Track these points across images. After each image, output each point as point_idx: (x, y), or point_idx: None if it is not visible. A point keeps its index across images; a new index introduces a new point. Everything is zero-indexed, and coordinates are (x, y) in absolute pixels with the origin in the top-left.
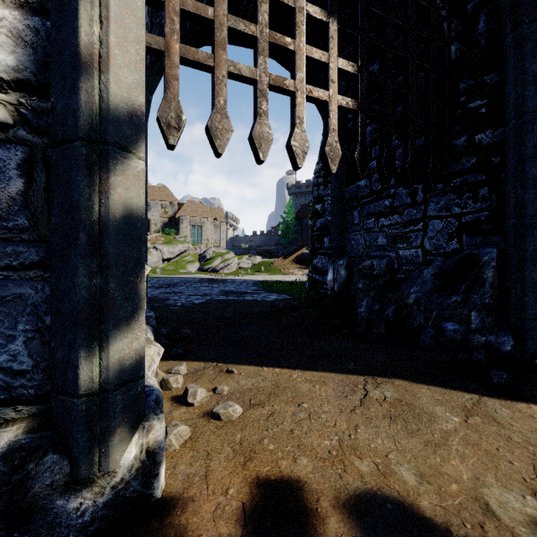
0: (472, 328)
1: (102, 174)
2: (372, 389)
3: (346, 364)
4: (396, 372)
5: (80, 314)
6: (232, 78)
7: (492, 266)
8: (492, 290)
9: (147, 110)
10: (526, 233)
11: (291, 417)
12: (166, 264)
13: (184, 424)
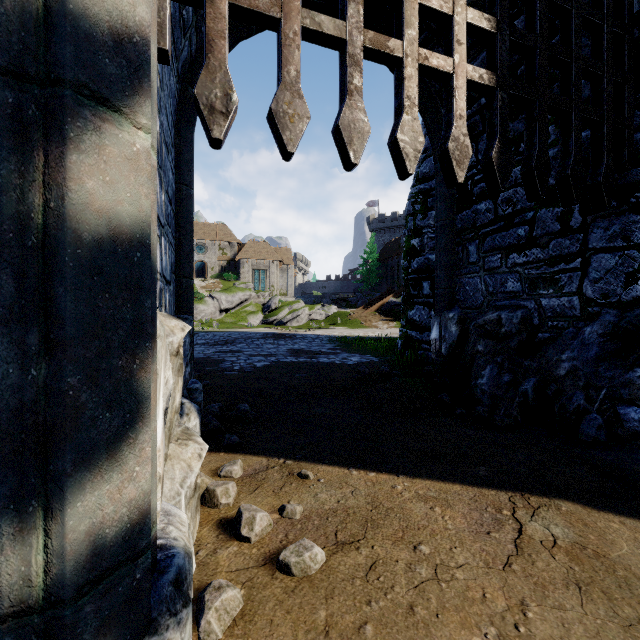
0: None
1: (51, 149)
2: (528, 520)
3: (474, 468)
4: (556, 487)
5: (1, 444)
6: (307, 39)
7: None
8: None
9: (193, 115)
10: None
11: (406, 574)
12: (224, 316)
13: (232, 586)
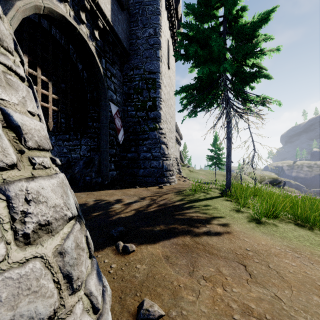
0: (93, 177)
1: None
2: None
3: None
4: None
5: None
6: None
7: (97, 160)
8: (97, 167)
9: None
10: (103, 152)
11: None
12: None
13: None
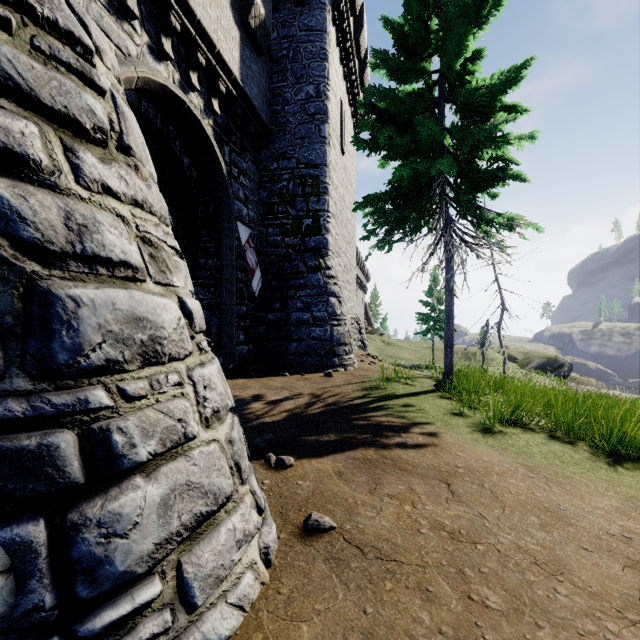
0: None
1: None
2: None
3: None
4: None
5: None
6: None
7: (216, 326)
8: (215, 338)
9: None
10: (227, 313)
11: None
12: None
13: None
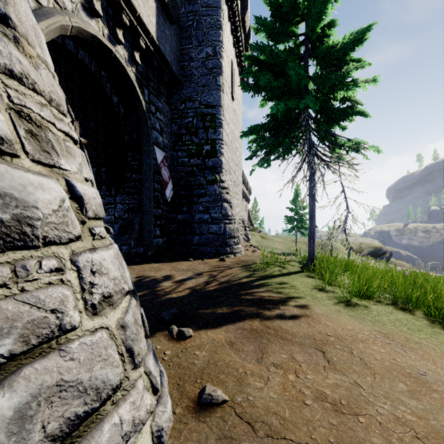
0: (132, 247)
1: None
2: None
3: None
4: None
5: None
6: None
7: (138, 224)
8: (138, 232)
9: None
10: (146, 213)
11: None
12: None
13: None
